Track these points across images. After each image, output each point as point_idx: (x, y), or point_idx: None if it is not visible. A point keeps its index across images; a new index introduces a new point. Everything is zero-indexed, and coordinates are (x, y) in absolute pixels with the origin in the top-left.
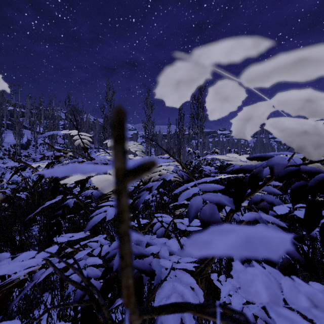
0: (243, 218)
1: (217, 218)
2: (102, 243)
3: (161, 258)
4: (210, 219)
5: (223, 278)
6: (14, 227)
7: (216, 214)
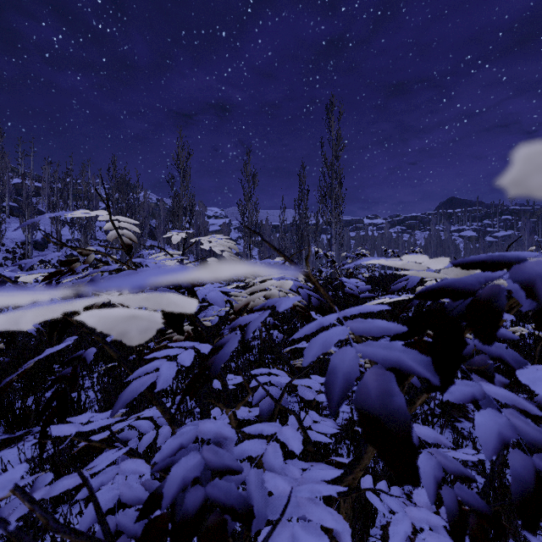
0: (448, 396)
1: (398, 406)
2: (159, 421)
3: (267, 471)
4: (382, 408)
5: (384, 487)
6: (15, 383)
7: (394, 395)
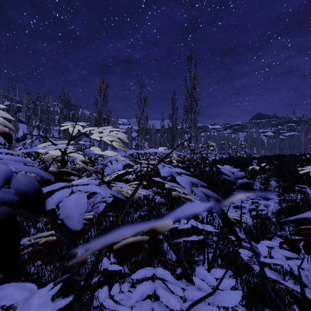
0: None
1: None
2: None
3: None
4: None
5: None
6: None
7: None
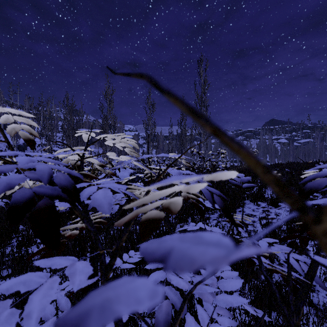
0: None
1: None
2: (61, 306)
3: None
4: None
5: None
6: None
7: None
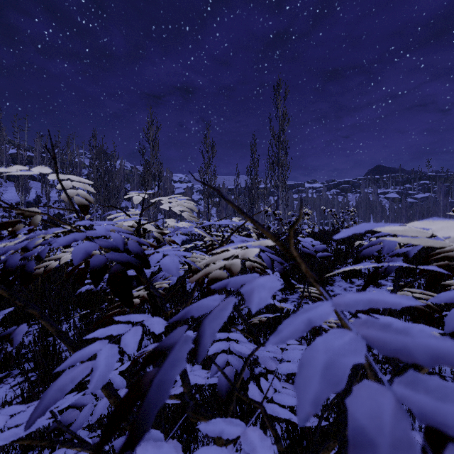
0: None
1: None
2: (116, 384)
3: None
4: None
5: None
6: (1, 327)
7: None
